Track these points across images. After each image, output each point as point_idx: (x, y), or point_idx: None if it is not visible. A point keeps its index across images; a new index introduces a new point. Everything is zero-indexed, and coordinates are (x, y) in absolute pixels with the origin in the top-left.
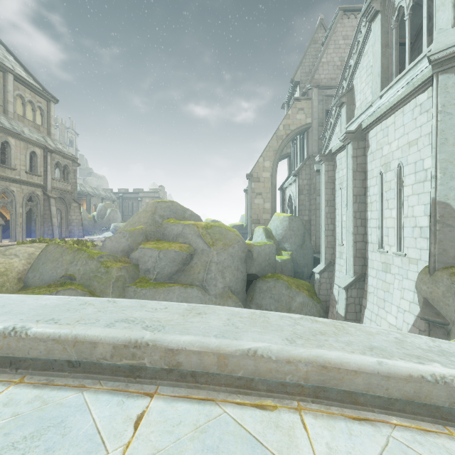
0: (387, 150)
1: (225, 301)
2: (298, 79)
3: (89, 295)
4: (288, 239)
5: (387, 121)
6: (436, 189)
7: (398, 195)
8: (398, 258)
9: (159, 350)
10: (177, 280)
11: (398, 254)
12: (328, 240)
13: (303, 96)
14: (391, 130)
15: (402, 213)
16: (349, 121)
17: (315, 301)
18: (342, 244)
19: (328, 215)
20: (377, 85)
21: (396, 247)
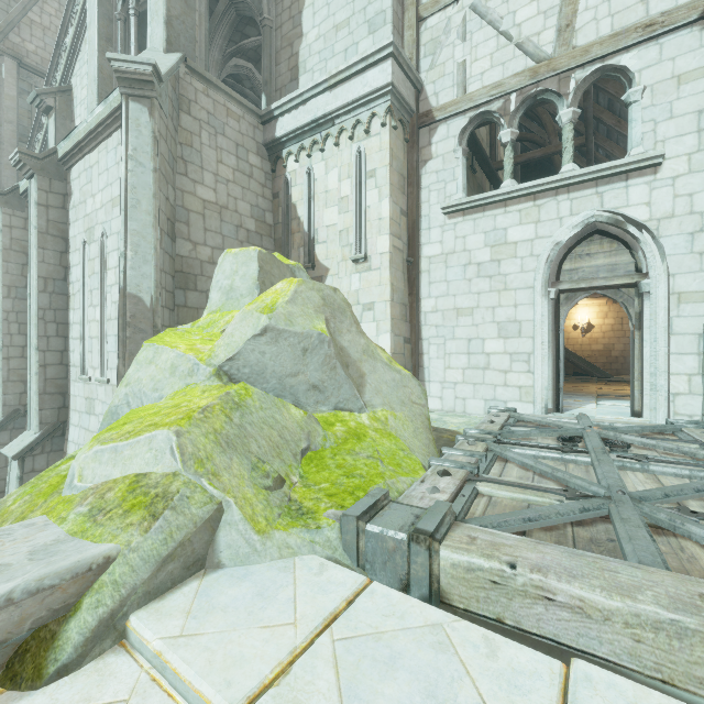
0: (91, 206)
1: None
2: None
3: None
4: None
5: (92, 156)
6: (127, 274)
7: (103, 284)
8: (102, 387)
9: None
10: None
11: (101, 380)
12: (11, 367)
13: None
14: (95, 173)
15: (106, 313)
16: None
17: None
18: None
19: (13, 315)
20: (94, 98)
21: (100, 370)
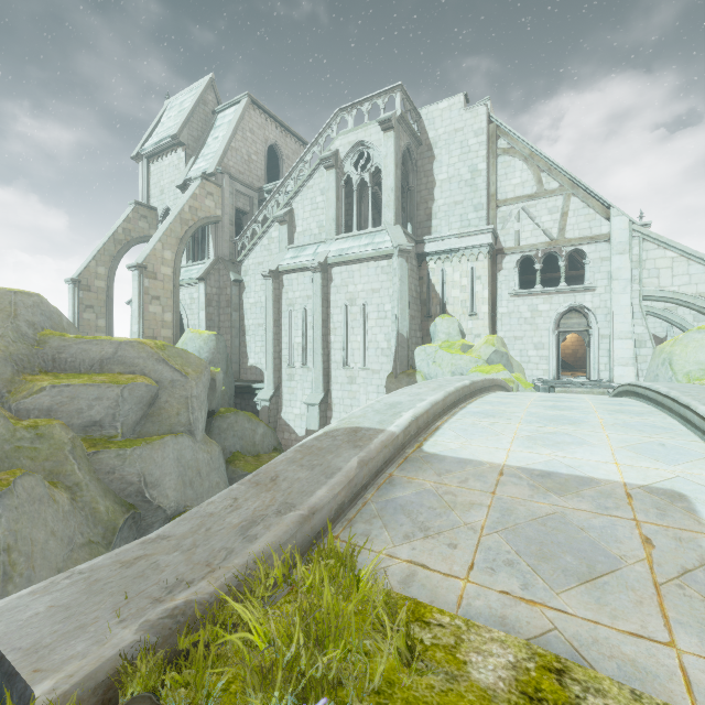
0: (353, 289)
1: (211, 447)
2: (185, 141)
3: (46, 482)
4: (216, 364)
5: (353, 266)
6: (399, 325)
7: (363, 325)
8: (364, 371)
9: (494, 380)
10: (141, 432)
11: (364, 368)
12: (275, 363)
13: (209, 176)
14: (357, 275)
15: (367, 339)
16: (290, 242)
17: (273, 429)
18: (294, 366)
19: (276, 336)
20: (332, 228)
21: (362, 364)
